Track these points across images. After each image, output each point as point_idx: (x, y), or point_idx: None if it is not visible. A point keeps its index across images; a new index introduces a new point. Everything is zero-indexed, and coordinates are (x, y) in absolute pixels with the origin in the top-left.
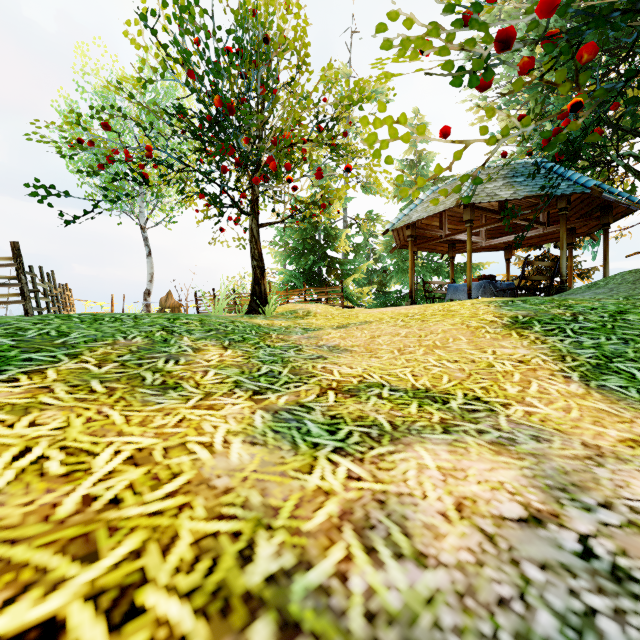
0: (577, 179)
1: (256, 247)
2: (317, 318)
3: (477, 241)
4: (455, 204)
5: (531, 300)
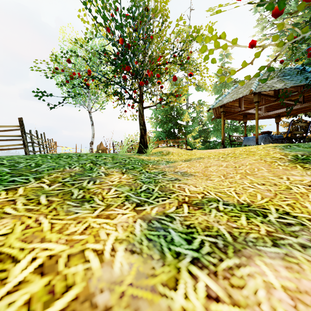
0: None
1: (142, 119)
2: (173, 155)
3: (260, 113)
4: (249, 93)
5: (302, 145)
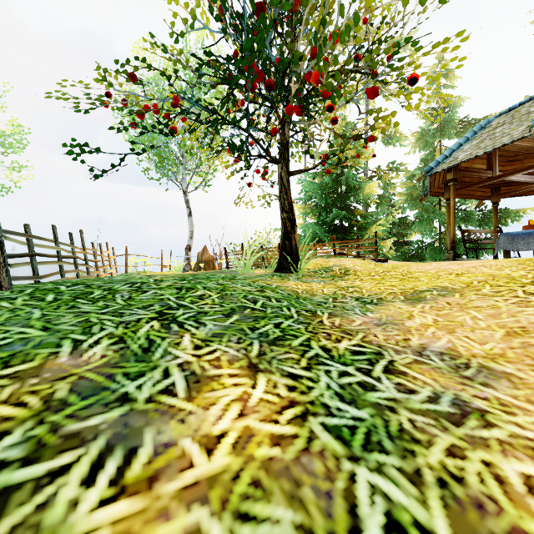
0: None
1: (286, 197)
2: (361, 278)
3: None
4: (533, 130)
5: None
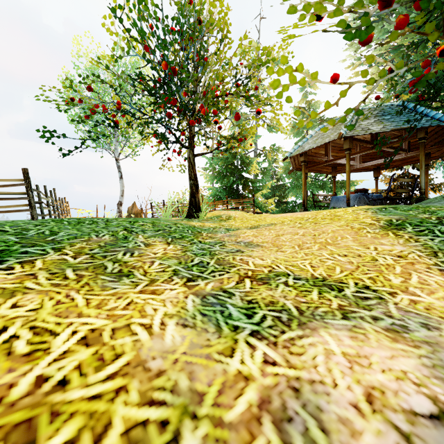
0: (433, 115)
1: (192, 171)
2: (236, 221)
3: (353, 164)
4: (337, 137)
5: (400, 207)
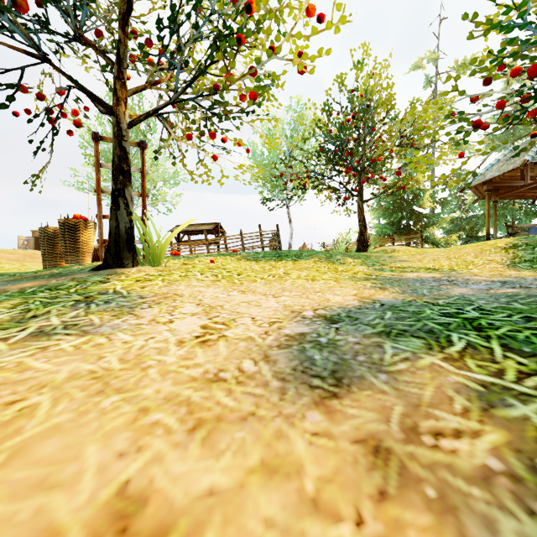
0: None
1: (361, 214)
2: (399, 253)
3: None
4: (520, 164)
5: None
